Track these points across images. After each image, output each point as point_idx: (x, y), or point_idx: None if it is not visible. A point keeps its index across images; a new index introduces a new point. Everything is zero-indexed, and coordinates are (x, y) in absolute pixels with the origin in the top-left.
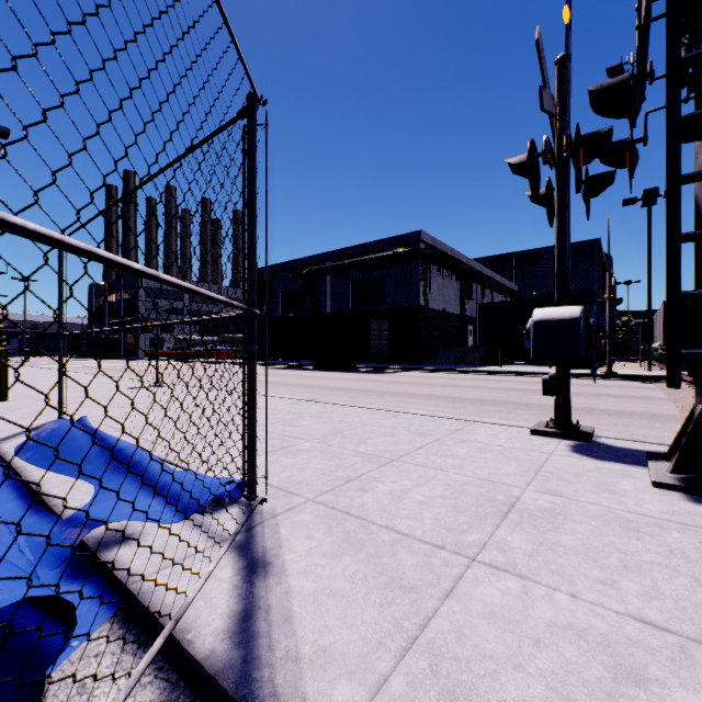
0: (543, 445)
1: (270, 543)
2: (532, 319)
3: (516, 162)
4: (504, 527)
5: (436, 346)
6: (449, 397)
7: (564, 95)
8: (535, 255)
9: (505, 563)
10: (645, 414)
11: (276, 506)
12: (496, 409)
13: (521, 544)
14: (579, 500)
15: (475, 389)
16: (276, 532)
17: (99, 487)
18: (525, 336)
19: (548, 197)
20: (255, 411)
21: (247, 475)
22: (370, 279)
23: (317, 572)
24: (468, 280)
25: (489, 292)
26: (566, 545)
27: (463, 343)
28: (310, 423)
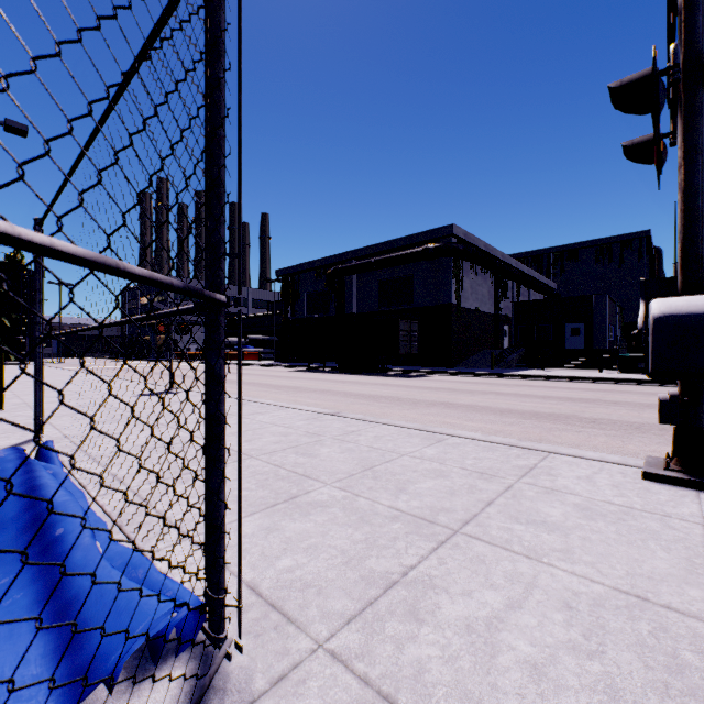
0: (678, 504)
1: None
2: (652, 314)
3: (628, 84)
4: None
5: (468, 347)
6: (494, 409)
7: None
8: (576, 249)
9: None
10: None
11: (257, 664)
12: (559, 427)
13: None
14: None
15: (522, 399)
16: None
17: None
18: (567, 336)
19: (660, 146)
20: (220, 481)
21: (208, 594)
22: (398, 277)
23: None
24: (504, 277)
25: (525, 290)
26: None
27: (497, 345)
28: (331, 452)
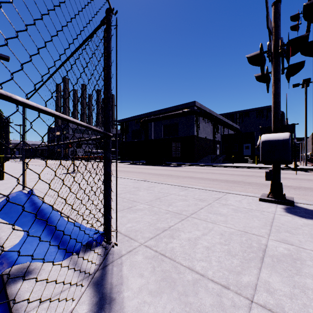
0: (268, 208)
1: (115, 280)
2: (261, 140)
3: (252, 56)
4: (264, 269)
5: (202, 154)
6: (210, 179)
7: (277, 21)
8: (248, 112)
9: (275, 305)
10: (312, 188)
11: (122, 248)
12: (235, 185)
13: (280, 286)
14: (305, 248)
15: (222, 175)
16: (120, 270)
17: (26, 232)
18: (244, 149)
19: (267, 77)
20: (110, 192)
21: (105, 229)
22: (171, 123)
23: (145, 309)
24: (217, 123)
25: (226, 129)
26: (312, 288)
27: (214, 153)
28: (143, 193)
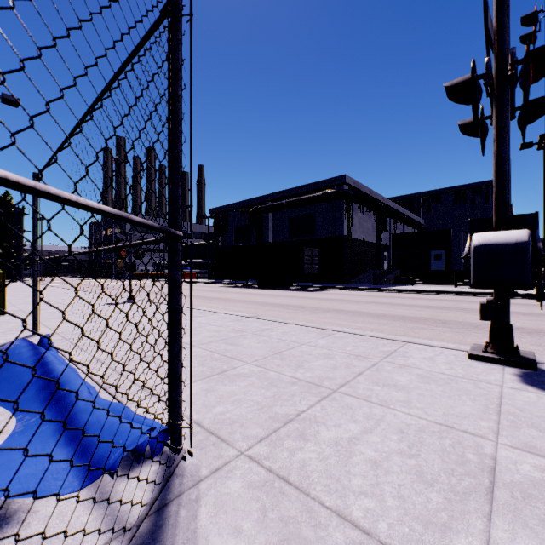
0: (488, 374)
1: (181, 543)
2: (472, 244)
3: (456, 85)
4: (498, 520)
5: (357, 268)
6: (373, 314)
7: (503, 19)
8: (439, 194)
9: None
10: None
11: (202, 462)
12: (418, 326)
13: None
14: None
15: (395, 306)
16: (194, 517)
17: (19, 424)
18: (431, 260)
19: (482, 125)
20: (178, 349)
21: (170, 422)
22: (303, 215)
23: None
24: (384, 215)
25: (400, 225)
26: None
27: (379, 267)
28: (251, 342)
